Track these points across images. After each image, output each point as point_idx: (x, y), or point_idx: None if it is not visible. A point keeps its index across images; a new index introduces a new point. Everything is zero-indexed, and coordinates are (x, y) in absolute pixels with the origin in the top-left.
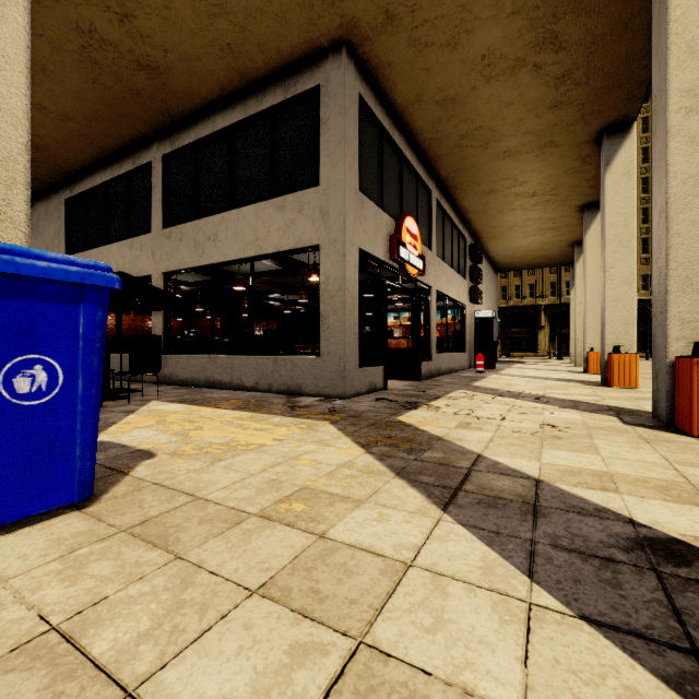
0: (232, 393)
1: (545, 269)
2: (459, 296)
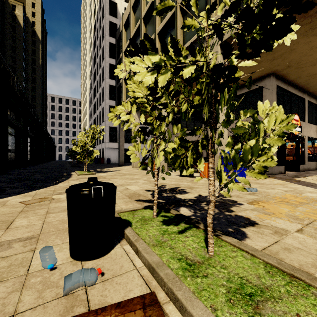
0: None
1: None
2: None
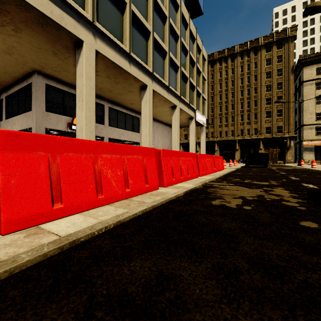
0: None
1: (217, 125)
2: (131, 139)
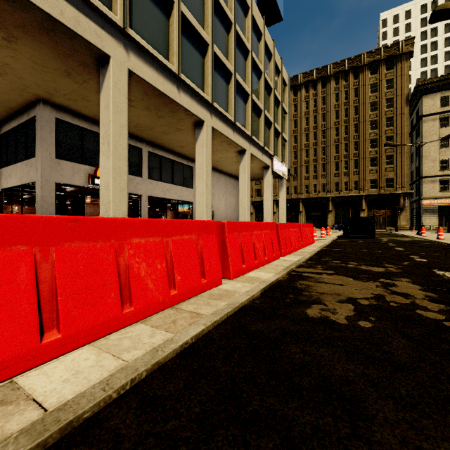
0: None
1: (302, 177)
2: (181, 197)
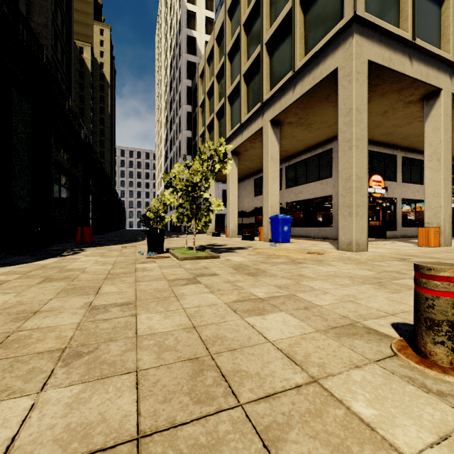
0: (306, 238)
1: None
2: None
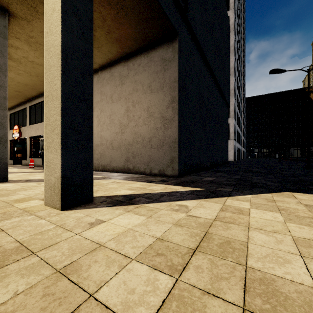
0: None
1: None
2: None
